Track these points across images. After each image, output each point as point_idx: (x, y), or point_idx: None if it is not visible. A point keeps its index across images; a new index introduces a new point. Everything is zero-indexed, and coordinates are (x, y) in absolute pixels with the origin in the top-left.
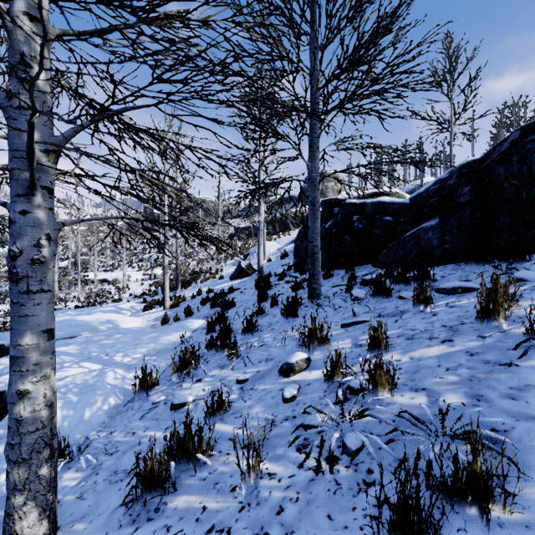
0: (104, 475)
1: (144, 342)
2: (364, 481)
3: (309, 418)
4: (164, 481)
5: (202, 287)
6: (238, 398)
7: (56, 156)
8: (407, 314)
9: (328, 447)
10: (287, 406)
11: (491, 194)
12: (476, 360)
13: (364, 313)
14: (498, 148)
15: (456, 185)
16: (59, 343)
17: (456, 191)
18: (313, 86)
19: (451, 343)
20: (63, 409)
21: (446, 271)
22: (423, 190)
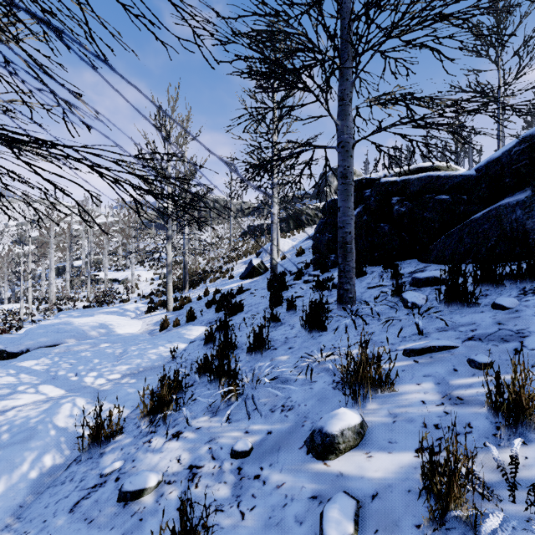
0: None
1: (127, 356)
2: None
3: None
4: None
5: (210, 288)
6: (231, 499)
7: None
8: (534, 339)
9: None
10: None
11: None
12: None
13: (437, 331)
14: None
15: None
16: (34, 354)
17: None
18: (344, 17)
19: None
20: None
21: None
22: (498, 154)
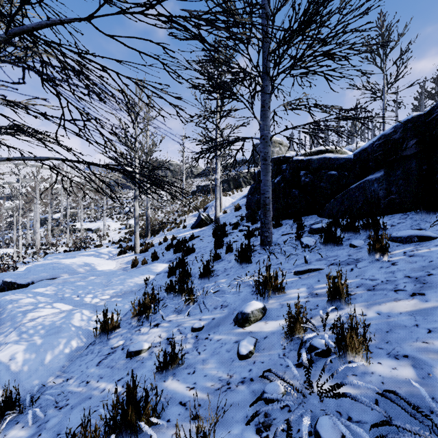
0: (45, 437)
1: (112, 284)
2: None
3: (270, 387)
4: None
5: (168, 235)
6: (192, 348)
7: None
8: (362, 263)
9: None
10: (244, 364)
11: None
12: None
13: (316, 261)
14: None
15: (401, 139)
16: (40, 284)
17: (402, 144)
18: (264, 51)
19: (423, 297)
20: (26, 352)
21: (395, 220)
22: (367, 145)
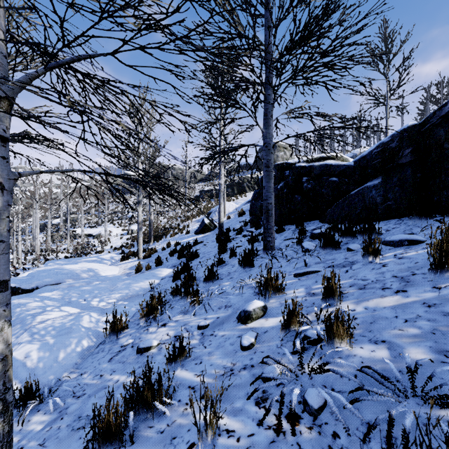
0: (68, 420)
1: (118, 288)
2: (331, 447)
3: (268, 369)
4: (121, 434)
5: (171, 241)
6: (199, 343)
7: (9, 104)
8: (357, 265)
9: (289, 405)
10: (246, 354)
11: (431, 155)
12: (435, 312)
13: (315, 264)
14: (438, 113)
15: (397, 147)
16: (46, 289)
17: (398, 152)
18: (267, 61)
19: (405, 293)
20: (40, 350)
21: (390, 225)
22: (366, 153)
